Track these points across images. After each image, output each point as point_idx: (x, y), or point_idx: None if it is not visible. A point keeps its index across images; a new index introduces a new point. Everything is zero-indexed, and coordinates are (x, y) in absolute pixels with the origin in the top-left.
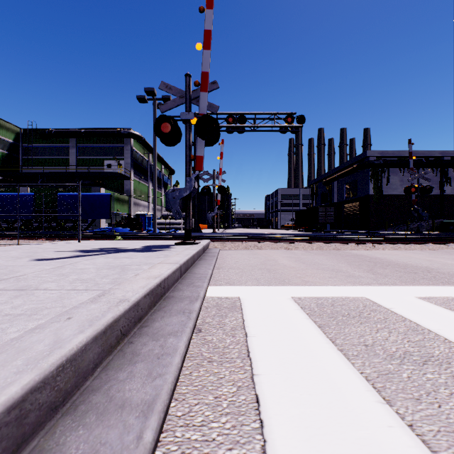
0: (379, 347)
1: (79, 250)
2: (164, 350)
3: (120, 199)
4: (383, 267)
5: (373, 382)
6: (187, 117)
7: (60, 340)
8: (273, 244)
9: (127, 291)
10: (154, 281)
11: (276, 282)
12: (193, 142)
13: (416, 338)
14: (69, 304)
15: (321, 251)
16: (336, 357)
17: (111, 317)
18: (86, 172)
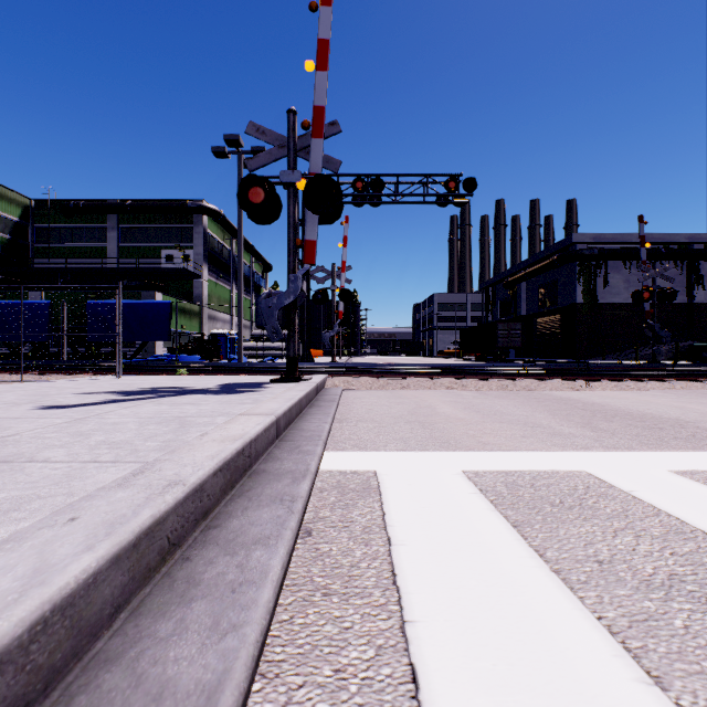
0: (623, 566)
1: (115, 392)
2: (244, 573)
3: (186, 310)
4: (607, 418)
5: (623, 638)
6: (291, 178)
7: (46, 568)
8: (427, 381)
9: (183, 466)
10: (232, 447)
11: (435, 445)
12: (300, 220)
13: (685, 548)
14: (81, 490)
15: (504, 392)
16: (550, 585)
17: (148, 516)
18: (133, 268)
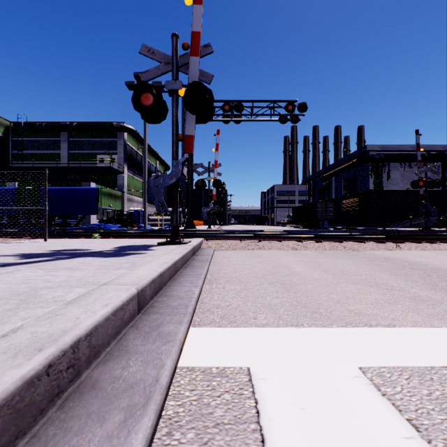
0: None
1: (21, 254)
2: None
3: (112, 195)
4: (444, 278)
5: None
6: (174, 86)
7: None
8: (277, 243)
9: None
10: (10, 377)
11: (307, 316)
12: None
13: None
14: None
15: (337, 252)
16: None
17: None
18: (77, 167)
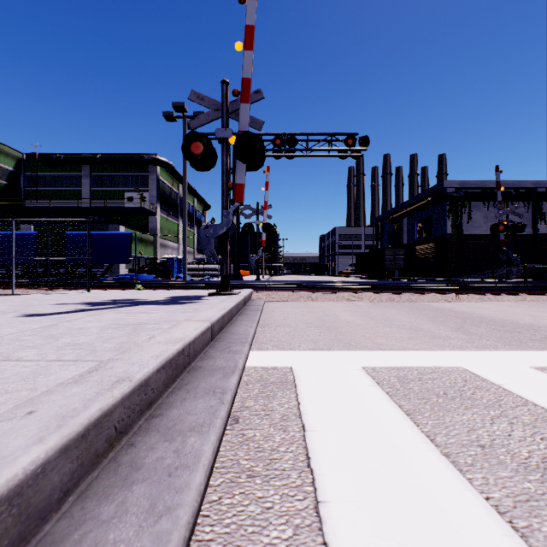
0: (502, 450)
1: (85, 303)
2: (180, 458)
3: (143, 240)
4: (475, 324)
5: (510, 518)
6: (224, 135)
7: None
8: (331, 294)
9: (132, 364)
10: (173, 348)
11: (339, 345)
12: (232, 169)
13: None
14: (43, 385)
15: (392, 303)
16: (442, 467)
17: (97, 409)
18: (102, 207)
